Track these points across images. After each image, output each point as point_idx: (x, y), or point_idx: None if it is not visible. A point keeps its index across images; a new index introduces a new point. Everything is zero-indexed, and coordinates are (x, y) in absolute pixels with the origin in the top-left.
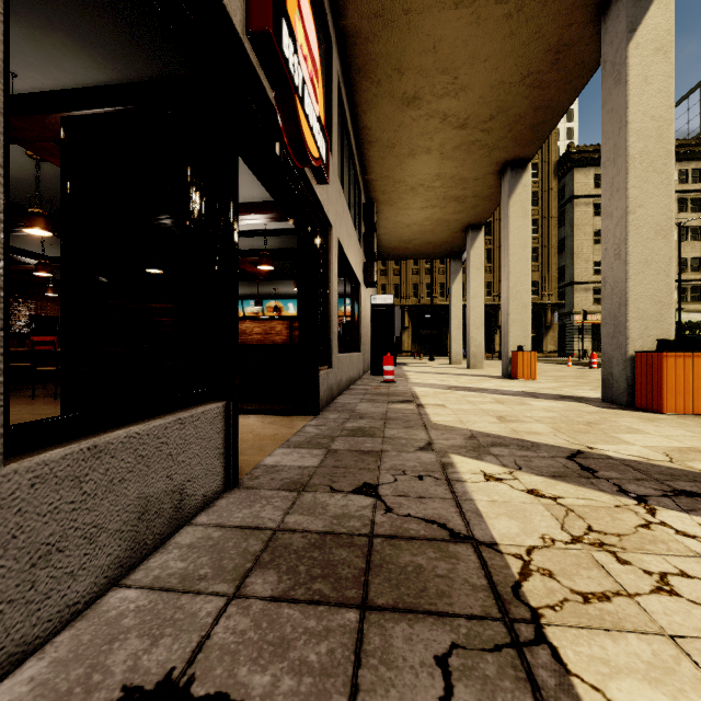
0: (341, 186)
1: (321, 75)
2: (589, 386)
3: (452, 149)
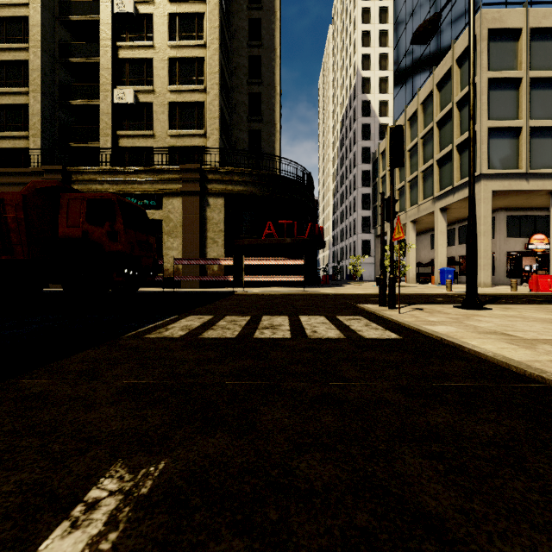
0: None
1: (546, 237)
2: None
3: None
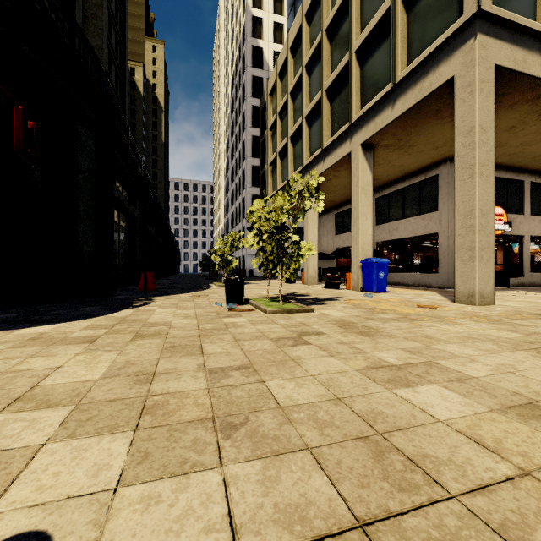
0: (535, 216)
1: (505, 212)
2: None
3: None
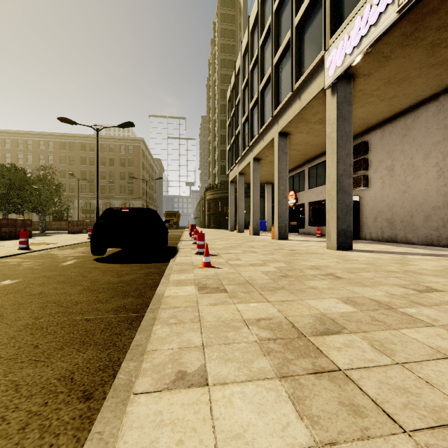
0: (311, 189)
1: (294, 193)
2: (256, 237)
3: (302, 144)
